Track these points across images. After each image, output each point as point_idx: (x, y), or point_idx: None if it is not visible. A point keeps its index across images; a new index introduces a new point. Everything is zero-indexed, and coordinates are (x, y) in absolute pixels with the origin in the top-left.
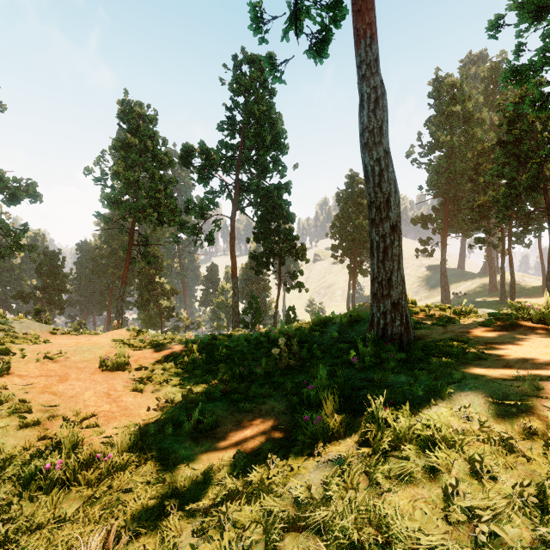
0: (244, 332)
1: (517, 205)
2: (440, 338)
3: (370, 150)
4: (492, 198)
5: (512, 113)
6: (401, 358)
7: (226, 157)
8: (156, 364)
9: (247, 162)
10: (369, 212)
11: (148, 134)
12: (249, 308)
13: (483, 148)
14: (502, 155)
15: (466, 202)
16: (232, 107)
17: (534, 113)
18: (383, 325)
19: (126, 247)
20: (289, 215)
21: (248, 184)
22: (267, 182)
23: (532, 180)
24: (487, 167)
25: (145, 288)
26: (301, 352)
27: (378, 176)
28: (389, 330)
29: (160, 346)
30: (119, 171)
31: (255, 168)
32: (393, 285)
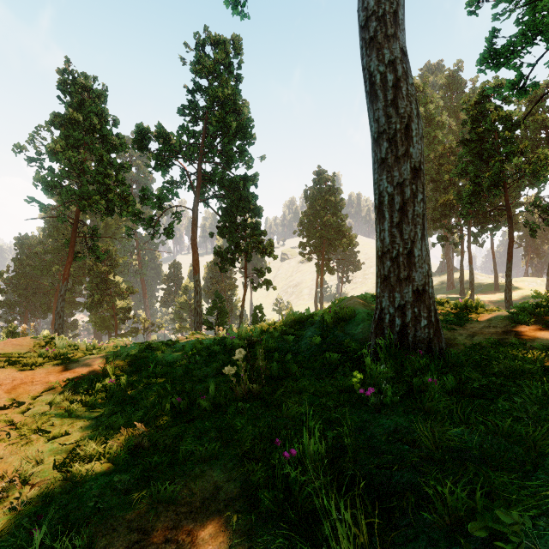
0: (202, 335)
1: (480, 203)
2: (474, 343)
3: (380, 48)
4: (456, 196)
5: (476, 112)
6: (455, 389)
7: (187, 144)
8: (43, 394)
9: (211, 150)
10: (375, 150)
11: (95, 111)
12: (213, 307)
13: (444, 149)
14: (466, 152)
15: (428, 201)
16: (194, 90)
17: (514, 95)
18: (400, 326)
19: (69, 240)
20: (256, 208)
21: (212, 174)
22: (233, 173)
23: (494, 178)
24: (448, 167)
25: (97, 287)
26: (269, 368)
27: (392, 89)
28: (411, 334)
29: (67, 362)
30: (58, 149)
31: (219, 157)
32: (415, 263)
